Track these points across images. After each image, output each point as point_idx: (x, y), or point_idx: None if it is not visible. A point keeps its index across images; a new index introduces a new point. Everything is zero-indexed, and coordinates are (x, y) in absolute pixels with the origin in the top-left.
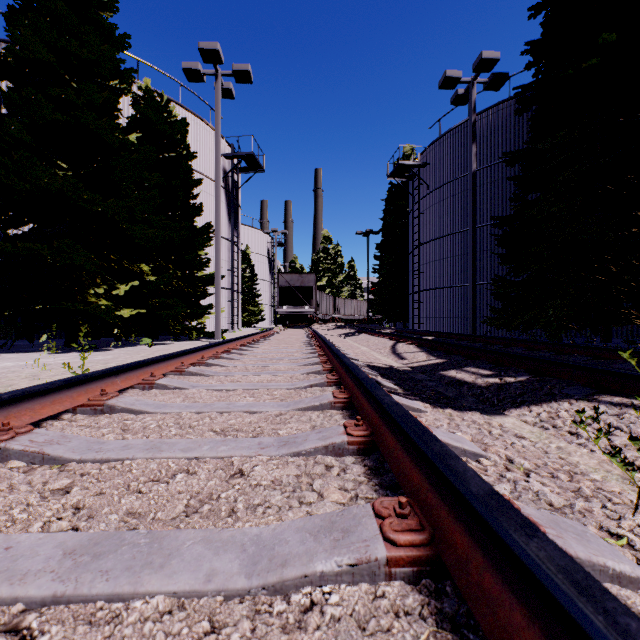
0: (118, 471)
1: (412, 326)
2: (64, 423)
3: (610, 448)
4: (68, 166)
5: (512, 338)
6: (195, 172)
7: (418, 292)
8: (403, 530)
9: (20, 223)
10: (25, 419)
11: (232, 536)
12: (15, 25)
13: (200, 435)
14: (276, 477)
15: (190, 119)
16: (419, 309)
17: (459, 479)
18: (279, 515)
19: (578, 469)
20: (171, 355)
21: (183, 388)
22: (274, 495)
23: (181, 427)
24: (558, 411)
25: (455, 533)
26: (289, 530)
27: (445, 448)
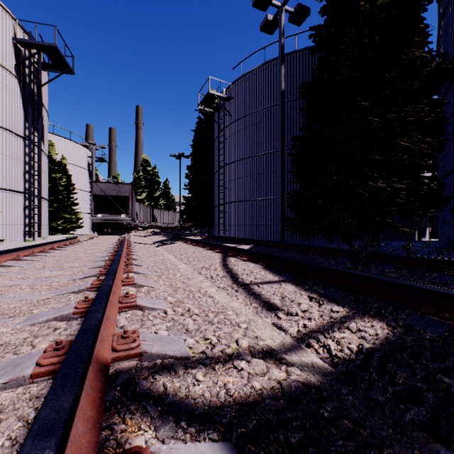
0: None
1: (218, 232)
2: None
3: None
4: None
5: (376, 252)
6: None
7: (224, 204)
8: None
9: None
10: None
11: None
12: None
13: None
14: None
15: None
16: (224, 218)
17: None
18: None
19: None
20: None
21: None
22: None
23: None
24: None
25: None
26: None
27: None
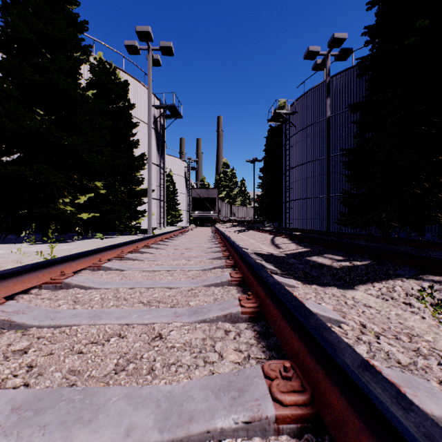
0: (66, 335)
1: (285, 225)
2: (31, 296)
3: (436, 315)
4: (44, 113)
5: (356, 233)
6: (134, 118)
7: (289, 201)
8: (288, 391)
9: (10, 153)
10: (1, 294)
11: (149, 392)
12: (7, 14)
13: (131, 306)
14: (187, 340)
15: (130, 81)
16: (290, 213)
17: (335, 350)
18: (188, 373)
19: (414, 332)
20: (114, 245)
21: (122, 269)
22: (184, 356)
23: (118, 299)
24: (394, 287)
25: (332, 395)
26: (195, 388)
27: (320, 321)
